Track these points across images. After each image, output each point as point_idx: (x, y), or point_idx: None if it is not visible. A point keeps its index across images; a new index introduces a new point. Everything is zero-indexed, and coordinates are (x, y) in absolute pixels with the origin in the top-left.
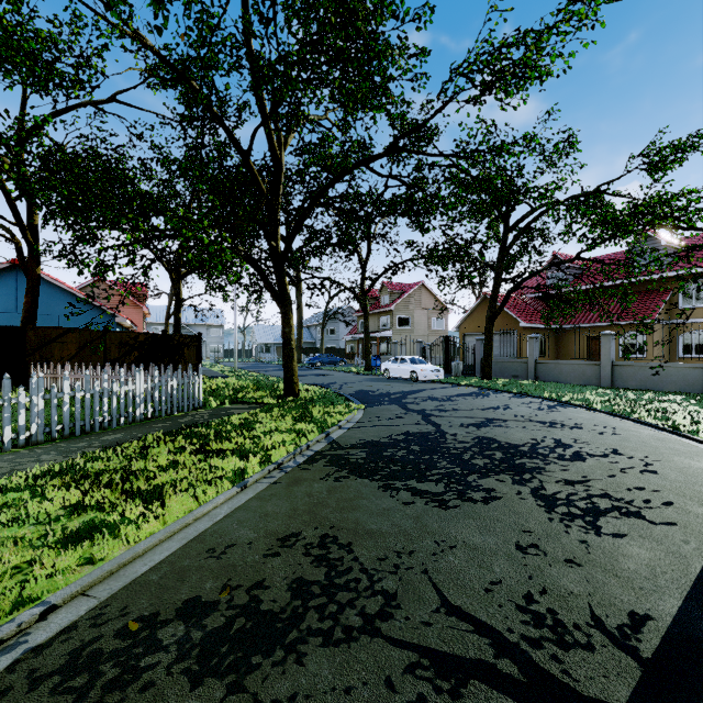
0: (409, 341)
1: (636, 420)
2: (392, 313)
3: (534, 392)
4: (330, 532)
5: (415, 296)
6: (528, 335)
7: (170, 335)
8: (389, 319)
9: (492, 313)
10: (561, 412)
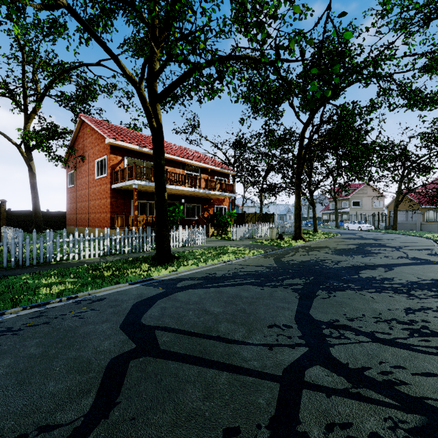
0: (359, 213)
1: (428, 238)
2: (349, 200)
3: (408, 234)
4: (341, 240)
5: (363, 190)
6: (417, 212)
7: (267, 214)
8: (347, 202)
9: (396, 203)
10: (407, 237)
